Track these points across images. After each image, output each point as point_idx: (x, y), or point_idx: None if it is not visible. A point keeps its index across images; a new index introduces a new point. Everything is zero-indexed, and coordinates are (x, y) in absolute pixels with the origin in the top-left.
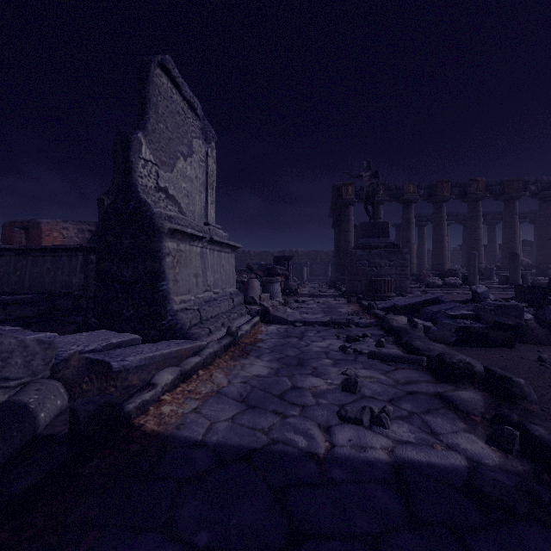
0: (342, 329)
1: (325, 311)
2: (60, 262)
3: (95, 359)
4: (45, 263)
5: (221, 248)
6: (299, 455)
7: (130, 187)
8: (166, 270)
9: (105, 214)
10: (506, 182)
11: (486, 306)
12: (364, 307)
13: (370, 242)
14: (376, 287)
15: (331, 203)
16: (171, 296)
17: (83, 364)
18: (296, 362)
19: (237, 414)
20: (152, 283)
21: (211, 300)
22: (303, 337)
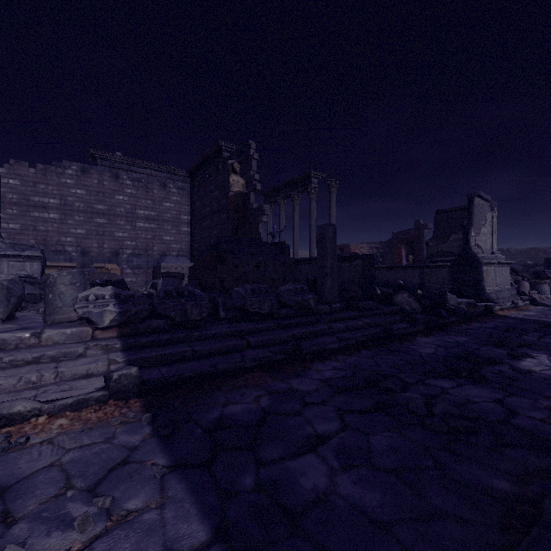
0: None
1: None
2: (407, 272)
3: (469, 303)
4: (399, 272)
5: (502, 265)
6: (543, 320)
7: (468, 248)
8: (483, 278)
9: (457, 258)
10: None
11: None
12: None
13: None
14: None
15: None
16: (485, 287)
17: (465, 304)
18: (550, 314)
19: (523, 316)
20: (478, 282)
21: (498, 291)
22: None
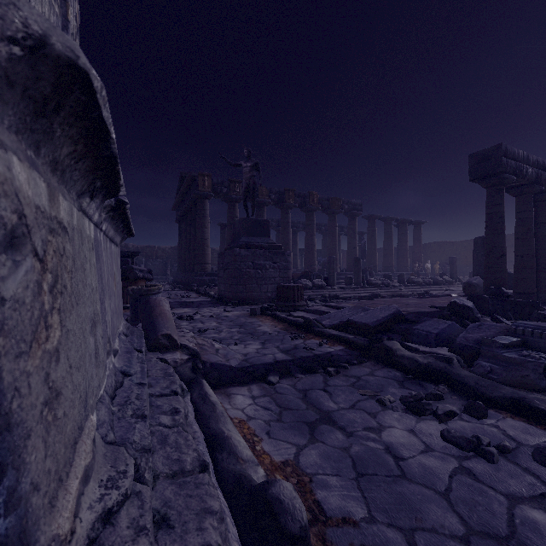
0: (342, 375)
1: (245, 333)
2: None
3: None
4: None
5: (114, 233)
6: None
7: None
8: (1, 372)
9: None
10: (331, 199)
11: (541, 330)
12: (293, 323)
13: (253, 241)
14: (289, 295)
15: (180, 194)
16: (39, 536)
17: None
18: None
19: None
20: None
21: (118, 380)
22: (333, 419)
